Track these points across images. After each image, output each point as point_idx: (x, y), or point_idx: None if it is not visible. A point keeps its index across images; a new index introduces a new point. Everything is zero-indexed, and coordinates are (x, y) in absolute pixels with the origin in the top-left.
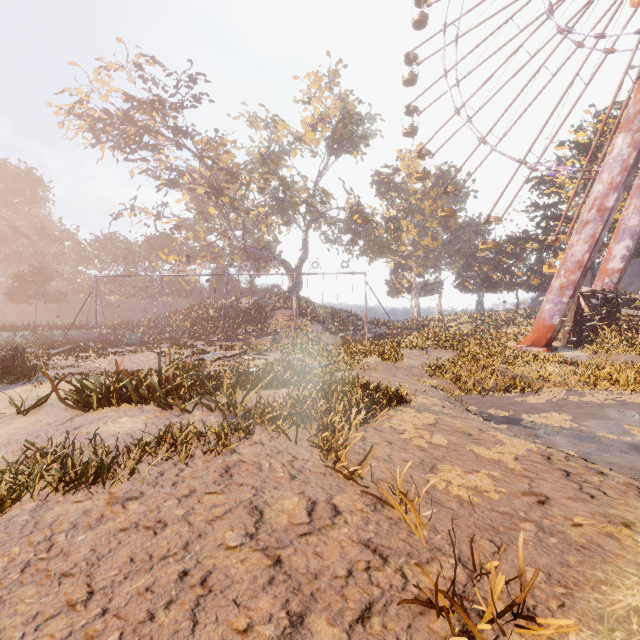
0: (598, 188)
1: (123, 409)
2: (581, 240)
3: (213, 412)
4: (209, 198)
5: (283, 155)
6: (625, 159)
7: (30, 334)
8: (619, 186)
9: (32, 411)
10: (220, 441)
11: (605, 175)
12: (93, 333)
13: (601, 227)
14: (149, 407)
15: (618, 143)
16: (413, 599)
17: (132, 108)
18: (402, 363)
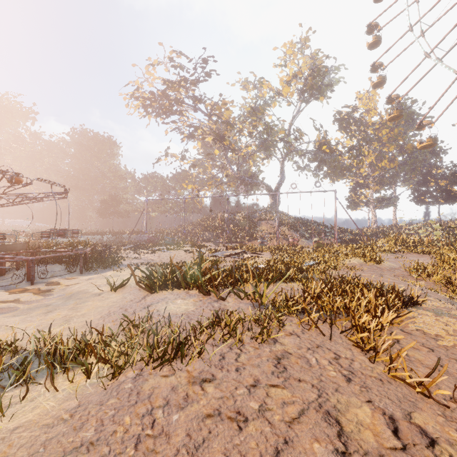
0: None
1: (176, 292)
2: None
3: (242, 300)
4: (215, 143)
5: (266, 107)
6: None
7: (110, 237)
8: None
9: (119, 289)
10: (264, 331)
11: None
12: (144, 236)
13: None
14: (193, 292)
15: None
16: None
17: (167, 88)
18: (383, 264)
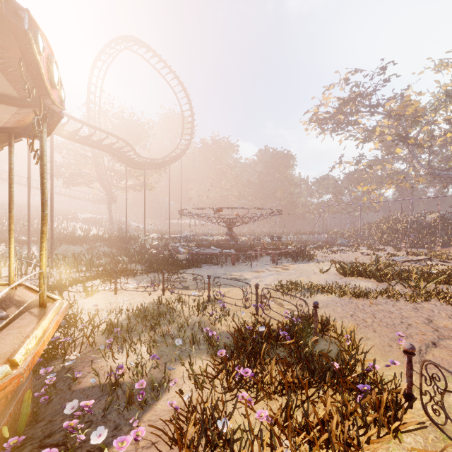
0: None
1: (359, 279)
2: None
3: (406, 288)
4: (396, 144)
5: None
6: None
7: (292, 237)
8: None
9: (324, 273)
10: (412, 298)
11: None
12: (319, 237)
13: None
14: (371, 280)
15: None
16: None
17: (342, 105)
18: None
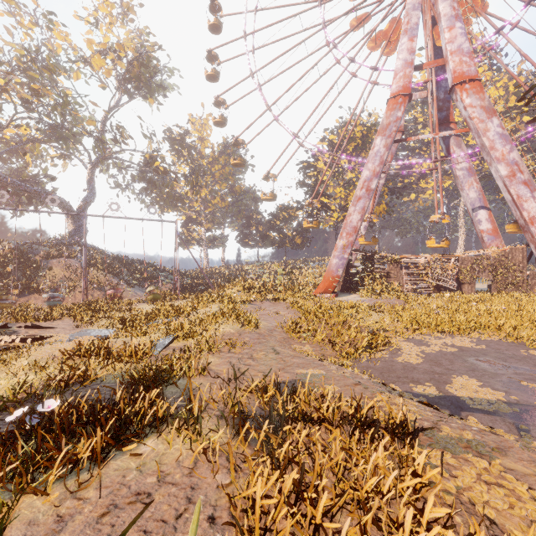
0: (366, 173)
1: None
2: (356, 211)
3: None
4: None
5: (62, 69)
6: (382, 155)
7: None
8: (378, 174)
9: None
10: None
11: (370, 164)
12: None
13: (368, 203)
14: None
15: (378, 143)
16: None
17: None
18: (260, 326)
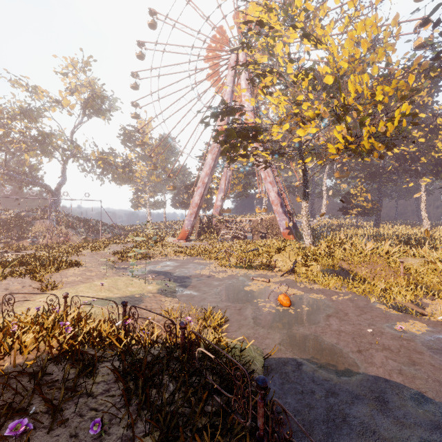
0: (203, 174)
1: None
2: (197, 194)
3: None
4: None
5: (43, 112)
6: (210, 164)
7: None
8: (209, 174)
9: None
10: None
11: (205, 169)
12: None
13: (203, 190)
14: None
15: (209, 157)
16: (37, 288)
17: None
18: (103, 251)
